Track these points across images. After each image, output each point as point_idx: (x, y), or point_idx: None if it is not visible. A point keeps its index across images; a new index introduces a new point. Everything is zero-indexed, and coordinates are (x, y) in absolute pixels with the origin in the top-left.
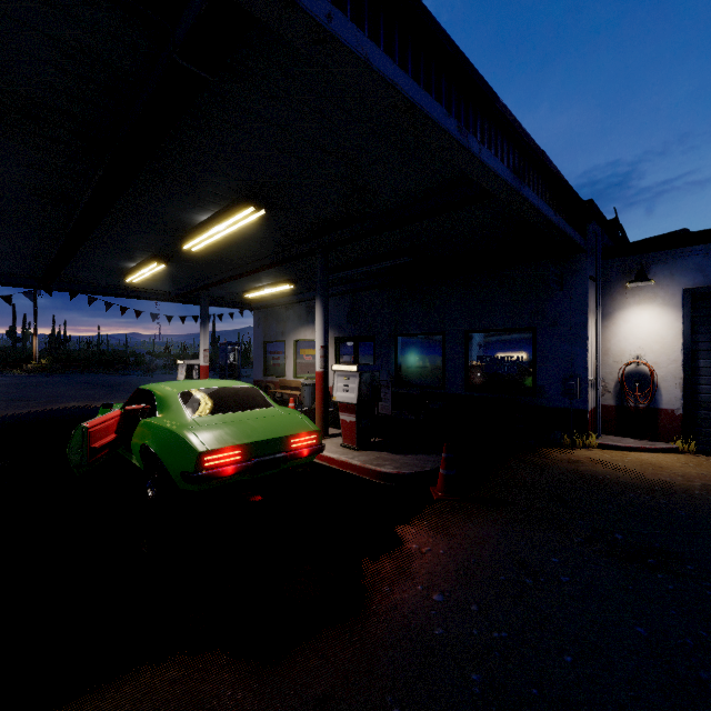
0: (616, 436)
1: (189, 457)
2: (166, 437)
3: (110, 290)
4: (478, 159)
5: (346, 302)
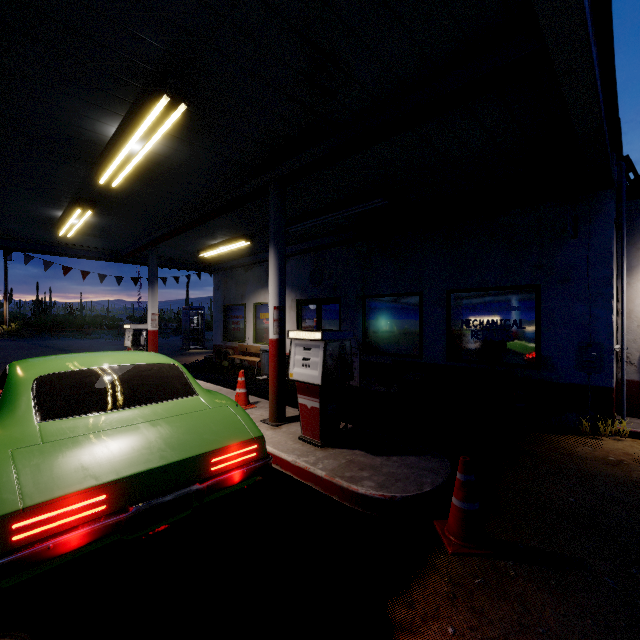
0: None
1: None
2: None
3: (52, 248)
4: None
5: (308, 261)
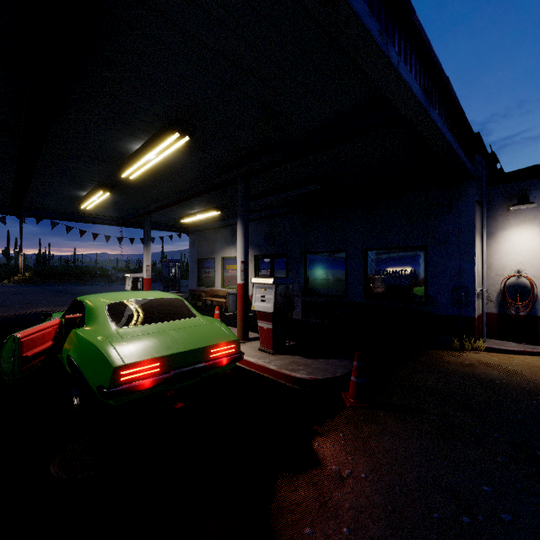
0: (498, 339)
1: (105, 371)
2: (86, 349)
3: (71, 216)
4: (396, 71)
5: (263, 226)
